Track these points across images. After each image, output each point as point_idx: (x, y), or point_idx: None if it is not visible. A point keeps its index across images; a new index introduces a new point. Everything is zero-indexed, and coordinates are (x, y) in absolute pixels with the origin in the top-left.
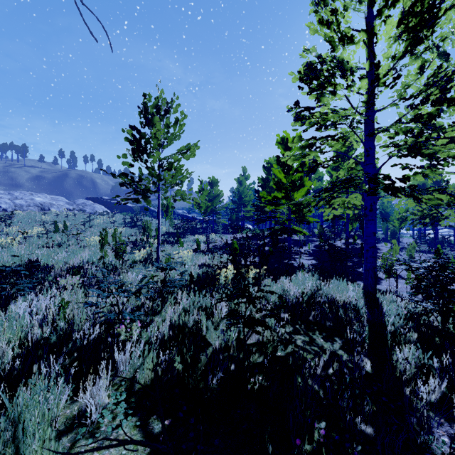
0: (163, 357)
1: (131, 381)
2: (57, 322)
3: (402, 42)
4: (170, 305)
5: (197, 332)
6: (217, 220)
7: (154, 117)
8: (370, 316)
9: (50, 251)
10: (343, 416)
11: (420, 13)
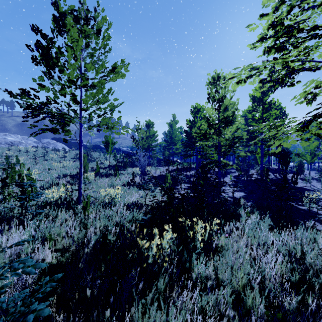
0: None
1: None
2: None
3: None
4: None
5: None
6: (153, 155)
7: (66, 19)
8: None
9: None
10: None
11: None
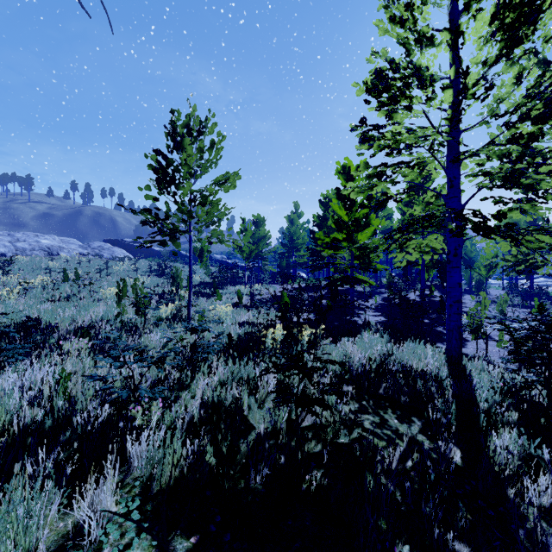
0: (191, 448)
1: (147, 481)
2: (55, 400)
3: (496, 43)
4: (203, 375)
5: (237, 412)
6: (264, 267)
7: (184, 139)
8: (456, 389)
9: (55, 306)
10: (429, 530)
11: (519, 6)
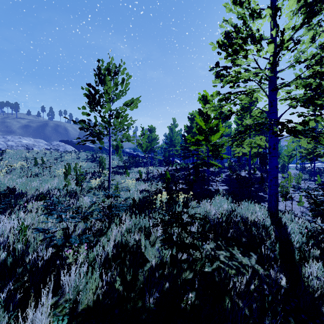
0: (105, 278)
1: (74, 304)
2: (16, 244)
3: (301, 15)
4: (116, 225)
5: (137, 250)
6: (155, 157)
7: (106, 77)
8: (277, 233)
9: (27, 180)
10: None
11: None
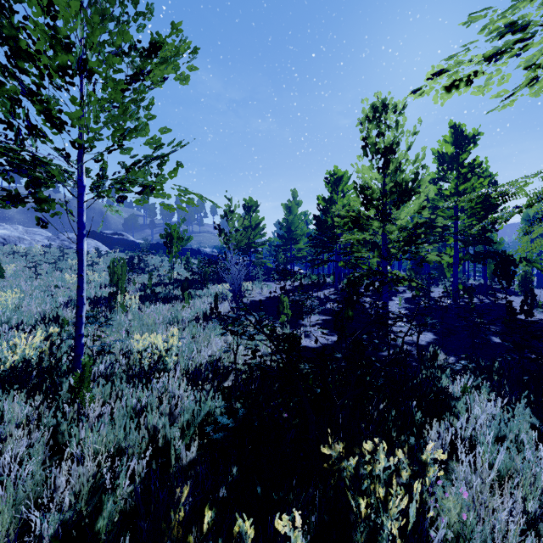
0: None
1: None
2: None
3: None
4: None
5: None
6: (257, 262)
7: None
8: None
9: None
10: None
11: None
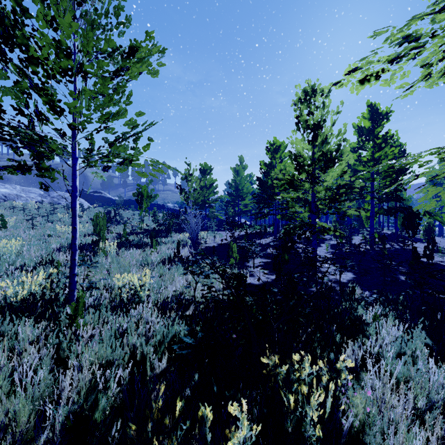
0: None
1: None
2: None
3: None
4: None
5: None
6: (211, 215)
7: None
8: None
9: None
10: None
11: None
